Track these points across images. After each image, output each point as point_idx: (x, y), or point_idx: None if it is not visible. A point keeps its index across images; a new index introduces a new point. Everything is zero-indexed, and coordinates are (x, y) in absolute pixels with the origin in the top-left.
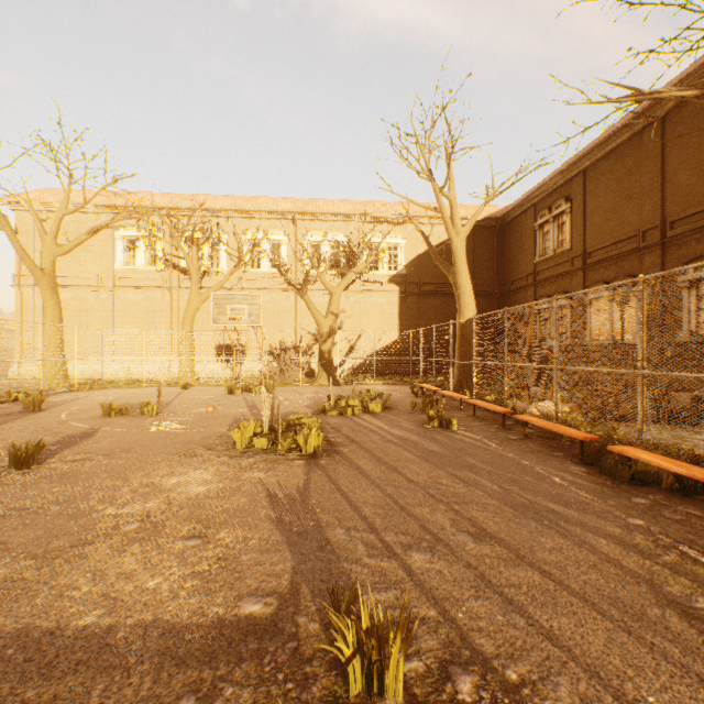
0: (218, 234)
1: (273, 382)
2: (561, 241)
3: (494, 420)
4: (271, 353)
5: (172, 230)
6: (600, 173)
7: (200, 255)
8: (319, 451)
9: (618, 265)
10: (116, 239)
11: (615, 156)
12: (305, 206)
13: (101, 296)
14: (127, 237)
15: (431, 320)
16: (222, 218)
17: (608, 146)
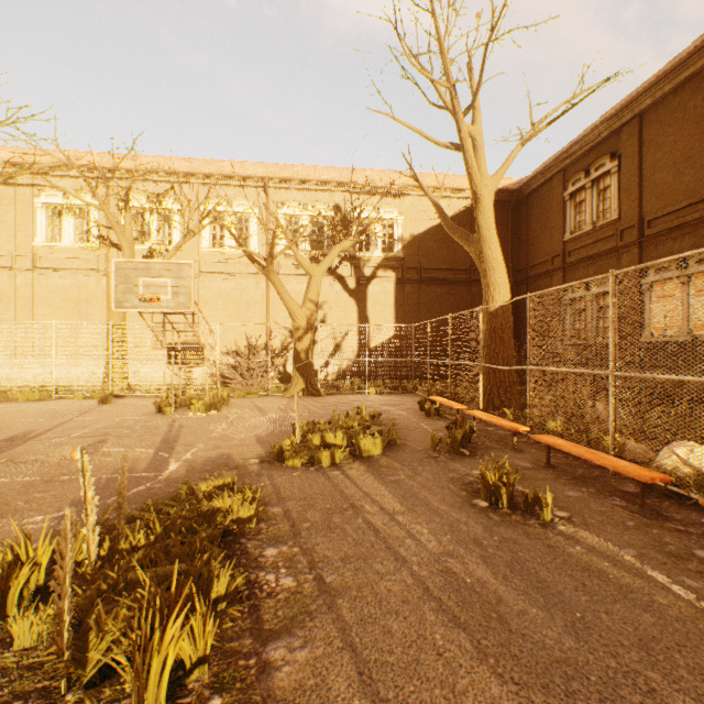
0: (169, 204)
1: (228, 393)
2: (603, 210)
3: (596, 480)
4: (231, 353)
5: (90, 185)
6: (666, 113)
7: (147, 230)
8: (202, 680)
9: (698, 234)
10: (35, 207)
11: (692, 87)
12: (279, 171)
13: (16, 280)
14: (50, 205)
15: (434, 313)
16: (175, 184)
17: (684, 73)
